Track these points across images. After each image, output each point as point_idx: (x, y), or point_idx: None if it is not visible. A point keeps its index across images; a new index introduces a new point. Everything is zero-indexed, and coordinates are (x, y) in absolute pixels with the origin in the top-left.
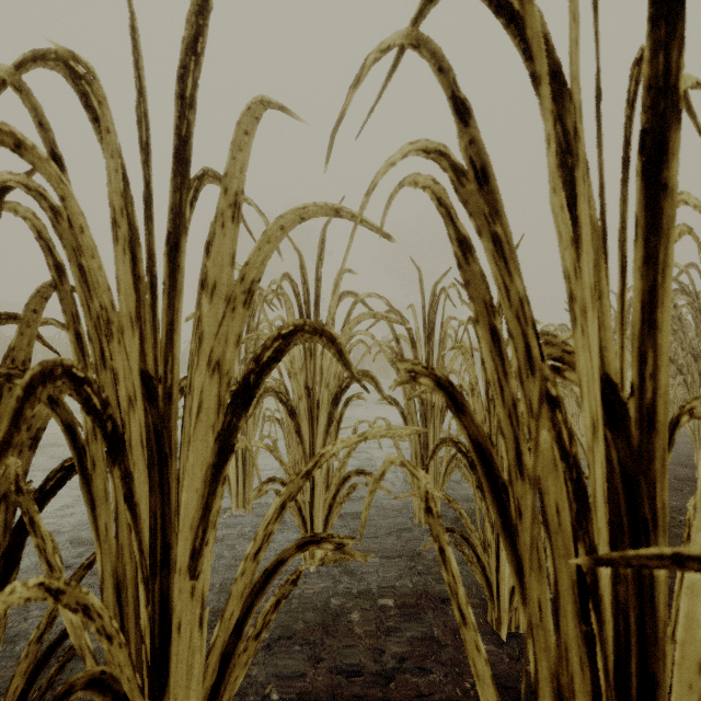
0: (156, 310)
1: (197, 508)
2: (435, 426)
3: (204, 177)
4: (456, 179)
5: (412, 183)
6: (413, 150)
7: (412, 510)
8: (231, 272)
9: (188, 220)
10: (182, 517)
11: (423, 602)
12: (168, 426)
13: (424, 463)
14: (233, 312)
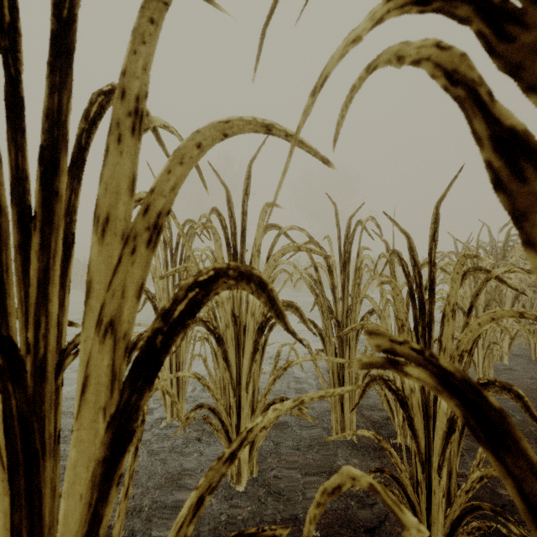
0: (29, 252)
1: (81, 522)
2: (350, 347)
3: (113, 95)
4: (491, 29)
5: (392, 59)
6: (394, 7)
7: (328, 419)
8: (130, 201)
9: (89, 141)
10: (59, 536)
11: (348, 533)
12: (39, 412)
13: (340, 380)
14: (133, 255)
